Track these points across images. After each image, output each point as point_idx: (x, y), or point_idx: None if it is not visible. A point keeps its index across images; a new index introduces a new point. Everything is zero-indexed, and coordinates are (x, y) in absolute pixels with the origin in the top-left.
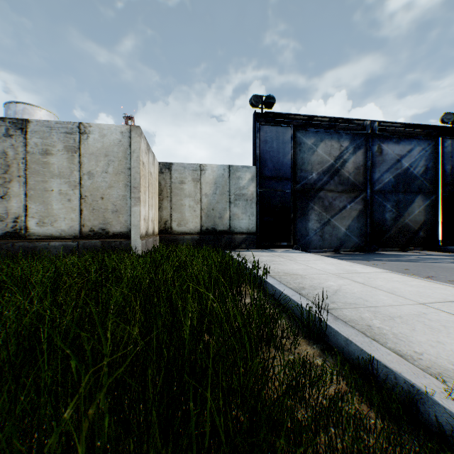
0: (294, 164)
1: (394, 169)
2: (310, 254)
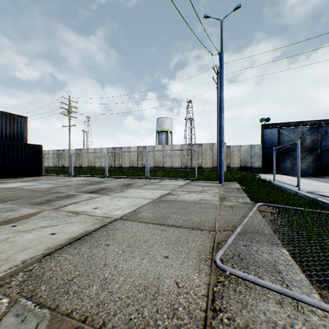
0: (279, 142)
1: None
2: (280, 175)
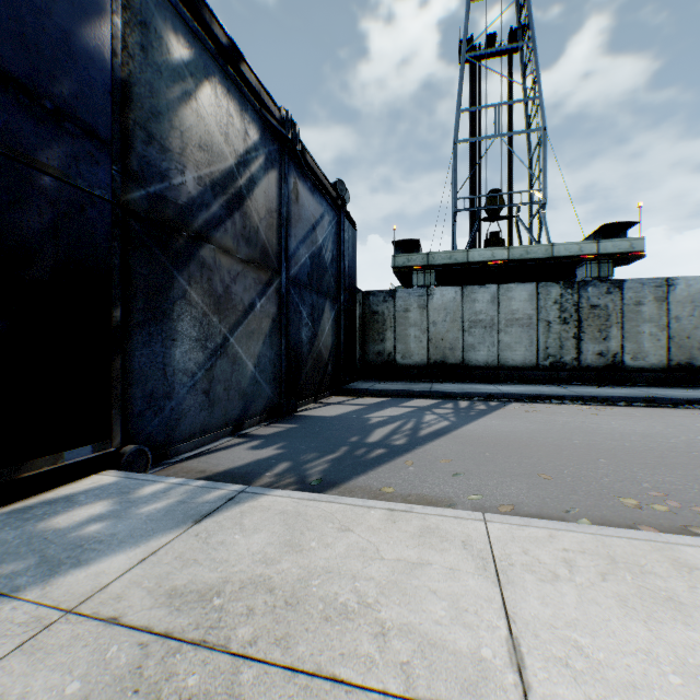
0: (123, 90)
1: (310, 242)
2: (294, 498)
